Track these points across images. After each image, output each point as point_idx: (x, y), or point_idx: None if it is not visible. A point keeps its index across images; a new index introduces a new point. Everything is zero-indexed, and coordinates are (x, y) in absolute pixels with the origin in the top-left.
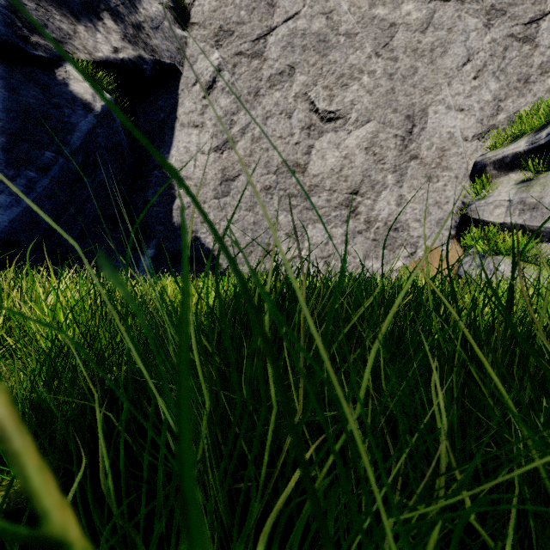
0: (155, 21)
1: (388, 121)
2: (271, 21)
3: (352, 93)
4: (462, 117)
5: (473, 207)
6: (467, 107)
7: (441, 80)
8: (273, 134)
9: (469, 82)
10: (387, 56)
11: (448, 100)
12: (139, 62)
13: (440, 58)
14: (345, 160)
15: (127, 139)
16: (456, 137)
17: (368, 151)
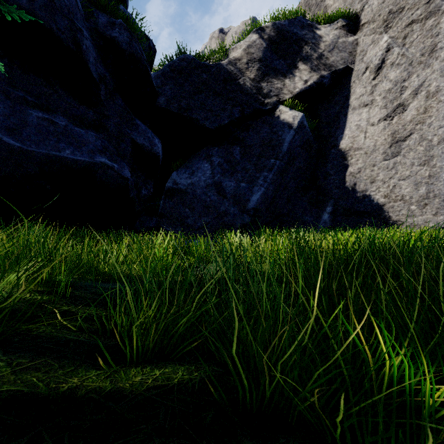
0: (332, 44)
1: None
2: None
3: None
4: None
5: None
6: None
7: None
8: None
9: None
10: None
11: None
12: (320, 80)
13: None
14: None
15: (313, 134)
16: None
17: None
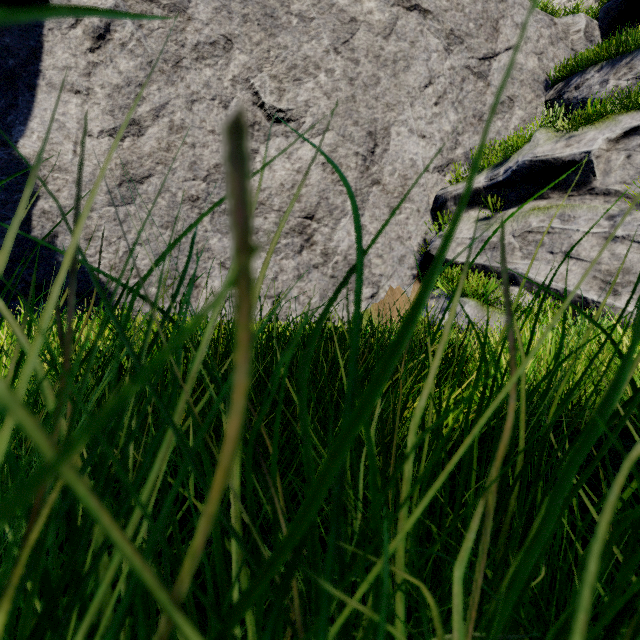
0: None
1: (348, 134)
2: None
3: (307, 91)
4: (424, 144)
5: (435, 244)
6: (428, 135)
7: (404, 98)
8: (202, 125)
9: (431, 108)
10: (347, 55)
11: (410, 122)
12: None
13: (403, 73)
14: (299, 175)
15: None
16: (418, 166)
17: (325, 168)
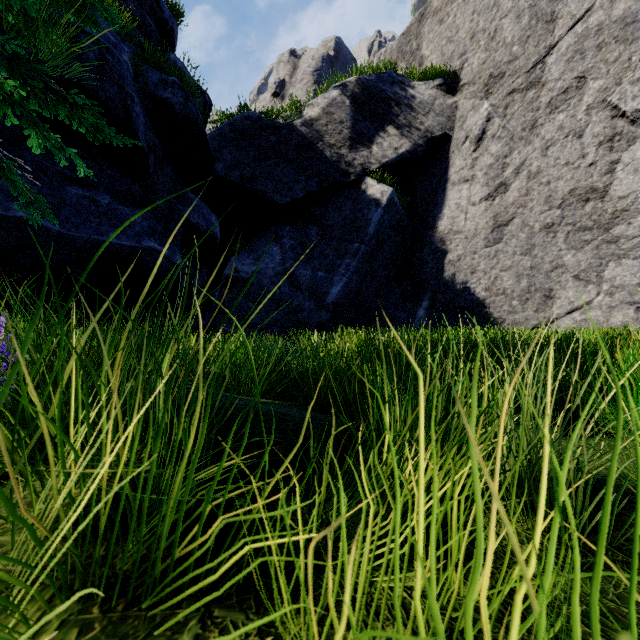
0: (427, 106)
1: None
2: (551, 39)
3: None
4: None
5: None
6: None
7: None
8: (556, 163)
9: None
10: None
11: None
12: (414, 148)
13: None
14: None
15: (407, 211)
16: None
17: None
